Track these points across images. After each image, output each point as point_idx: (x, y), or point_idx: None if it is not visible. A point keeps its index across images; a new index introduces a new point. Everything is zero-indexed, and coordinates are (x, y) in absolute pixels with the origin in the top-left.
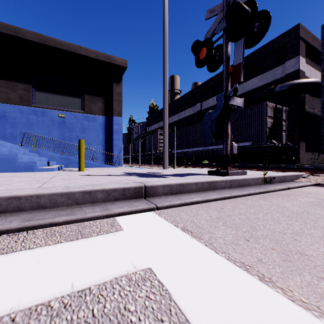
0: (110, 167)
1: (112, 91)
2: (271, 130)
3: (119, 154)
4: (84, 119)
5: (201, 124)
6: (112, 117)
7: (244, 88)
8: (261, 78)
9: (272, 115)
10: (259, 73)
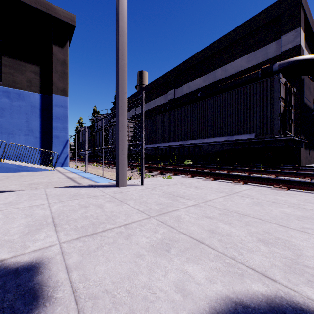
0: (38, 171)
1: (52, 58)
2: (282, 118)
3: (62, 150)
4: (2, 94)
5: (178, 111)
6: (51, 95)
7: (227, 71)
8: (249, 58)
9: (283, 95)
10: (247, 52)
